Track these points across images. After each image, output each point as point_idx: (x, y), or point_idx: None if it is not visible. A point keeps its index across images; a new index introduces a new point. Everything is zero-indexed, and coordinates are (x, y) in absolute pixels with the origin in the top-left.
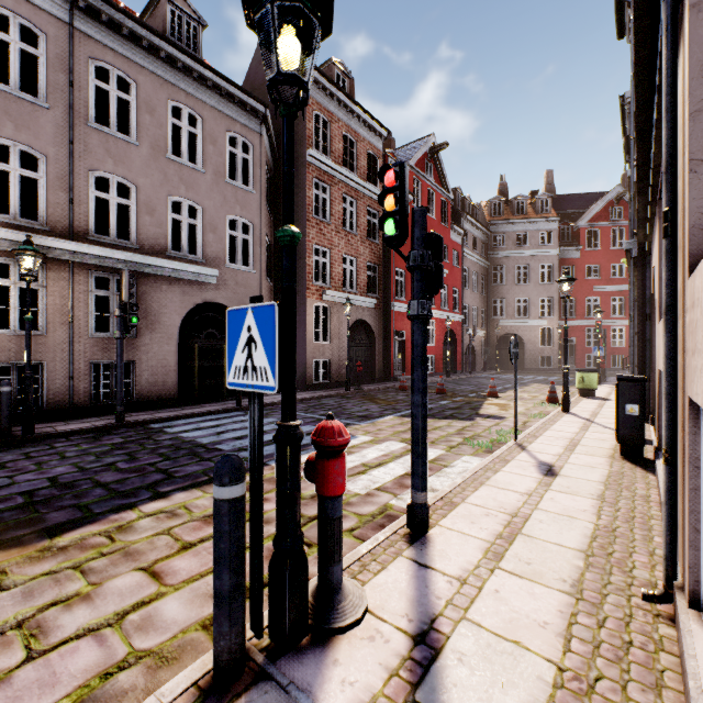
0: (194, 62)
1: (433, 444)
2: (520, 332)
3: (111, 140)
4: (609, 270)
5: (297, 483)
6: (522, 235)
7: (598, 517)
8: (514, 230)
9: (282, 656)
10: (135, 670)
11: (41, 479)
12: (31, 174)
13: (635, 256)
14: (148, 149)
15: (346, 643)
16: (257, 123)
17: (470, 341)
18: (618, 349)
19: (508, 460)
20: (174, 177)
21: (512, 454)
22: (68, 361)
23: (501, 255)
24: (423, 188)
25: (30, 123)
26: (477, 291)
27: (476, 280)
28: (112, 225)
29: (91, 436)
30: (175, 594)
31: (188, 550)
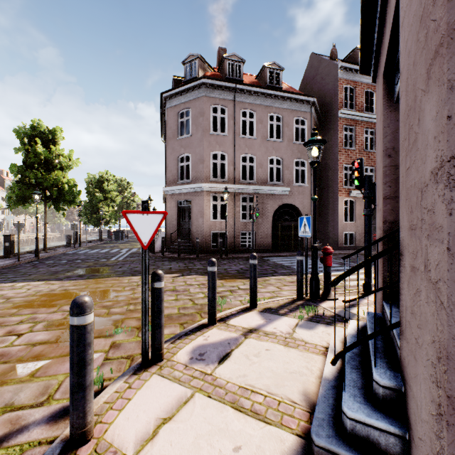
0: (279, 92)
1: None
2: None
3: (247, 140)
4: None
5: (316, 260)
6: None
7: None
8: None
9: (312, 299)
10: (279, 297)
11: (237, 268)
12: (223, 162)
13: None
14: (260, 139)
15: (329, 301)
16: (309, 107)
17: None
18: None
19: None
20: (270, 148)
21: None
22: (233, 231)
23: None
24: None
25: (223, 143)
26: None
27: None
28: (247, 175)
29: (244, 259)
30: (285, 291)
31: (286, 286)
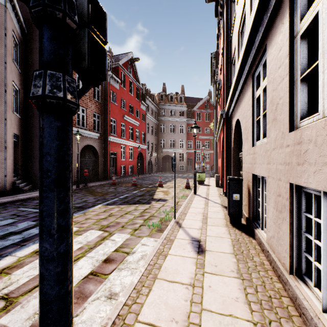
0: None
1: (123, 228)
2: (171, 154)
3: None
4: (204, 130)
5: None
6: (172, 111)
7: (250, 309)
8: (169, 108)
9: None
10: None
11: None
12: None
13: (224, 117)
14: None
15: None
16: None
17: (150, 158)
18: (207, 162)
19: (172, 240)
20: None
21: (174, 232)
22: None
23: (163, 119)
24: (126, 78)
25: None
26: (153, 135)
27: (152, 129)
28: None
29: None
30: None
31: None
